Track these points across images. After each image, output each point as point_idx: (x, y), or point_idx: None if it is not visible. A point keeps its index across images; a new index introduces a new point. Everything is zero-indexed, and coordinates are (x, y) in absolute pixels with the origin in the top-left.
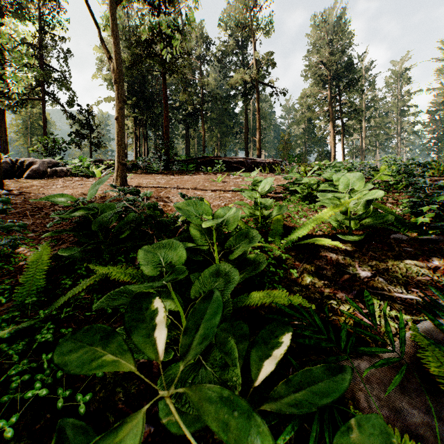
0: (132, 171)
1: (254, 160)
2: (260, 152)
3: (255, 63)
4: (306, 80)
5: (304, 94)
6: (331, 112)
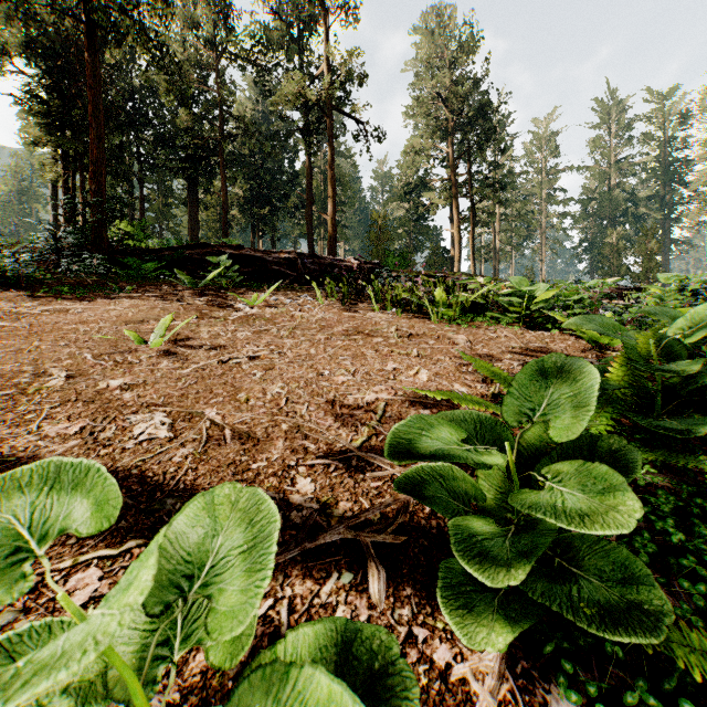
0: None
1: (320, 259)
2: (335, 243)
3: (325, 70)
4: (413, 129)
5: (412, 147)
6: (454, 184)
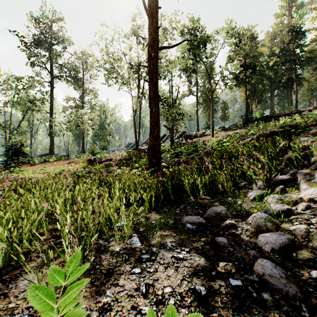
0: (227, 130)
1: (298, 110)
2: None
3: None
4: None
5: None
6: None
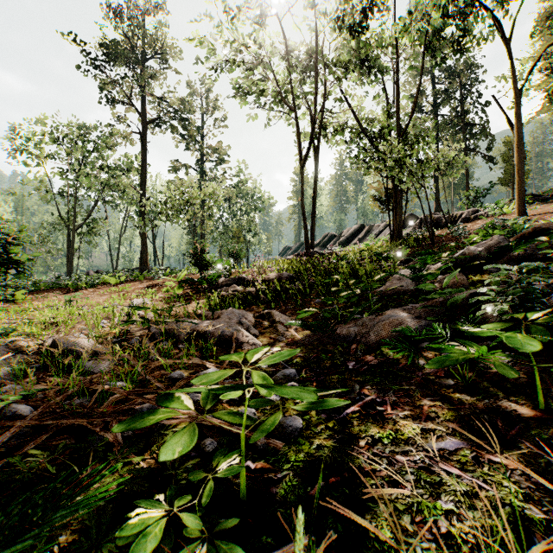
0: (549, 200)
1: None
2: None
3: None
4: None
5: None
6: None
